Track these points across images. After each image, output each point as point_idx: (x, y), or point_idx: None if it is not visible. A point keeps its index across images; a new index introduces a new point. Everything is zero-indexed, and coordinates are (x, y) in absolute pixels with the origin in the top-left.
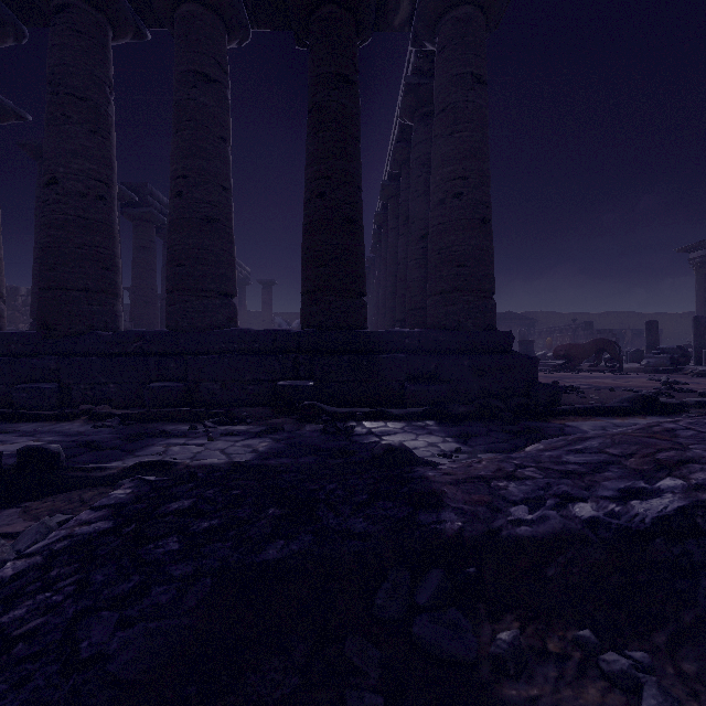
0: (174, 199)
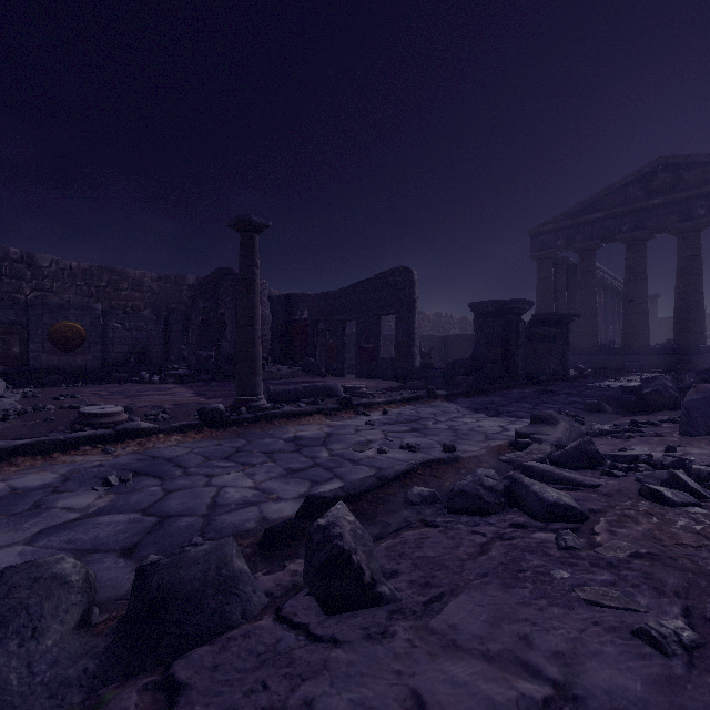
0: (680, 301)
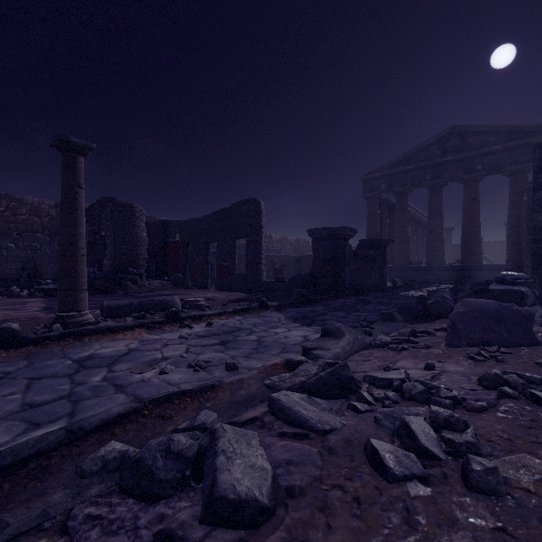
0: (465, 232)
